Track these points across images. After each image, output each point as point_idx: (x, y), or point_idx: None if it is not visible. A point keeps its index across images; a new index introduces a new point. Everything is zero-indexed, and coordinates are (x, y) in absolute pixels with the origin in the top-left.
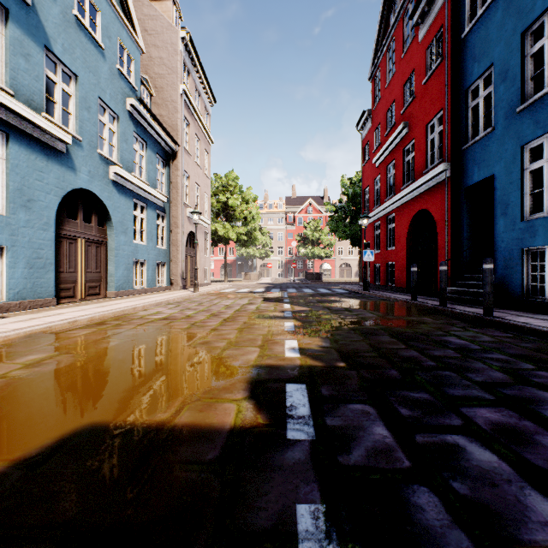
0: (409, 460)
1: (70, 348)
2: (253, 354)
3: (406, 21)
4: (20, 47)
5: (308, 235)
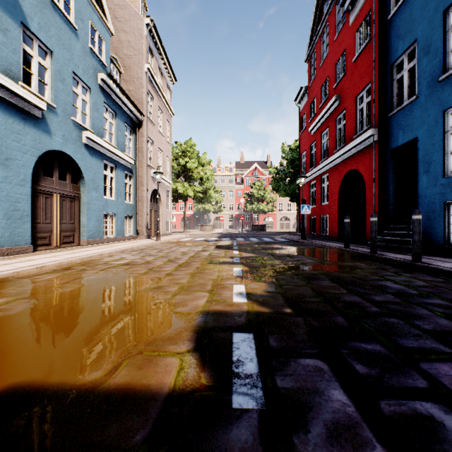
0: (380, 442)
1: (29, 292)
2: (202, 300)
3: (338, 9)
4: None
5: (254, 194)
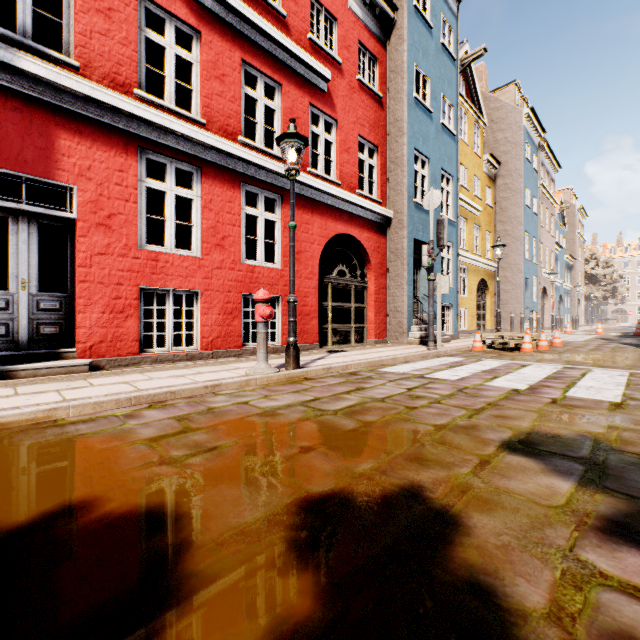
0: None
1: None
2: None
3: None
4: (556, 265)
5: None
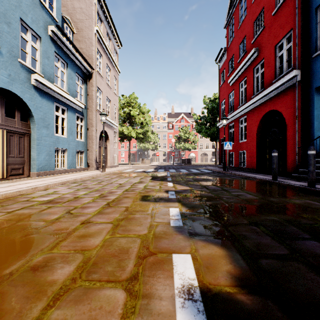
0: None
1: None
2: None
3: None
4: None
5: (181, 136)
